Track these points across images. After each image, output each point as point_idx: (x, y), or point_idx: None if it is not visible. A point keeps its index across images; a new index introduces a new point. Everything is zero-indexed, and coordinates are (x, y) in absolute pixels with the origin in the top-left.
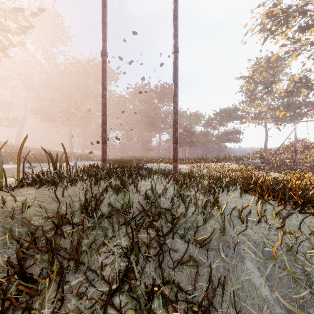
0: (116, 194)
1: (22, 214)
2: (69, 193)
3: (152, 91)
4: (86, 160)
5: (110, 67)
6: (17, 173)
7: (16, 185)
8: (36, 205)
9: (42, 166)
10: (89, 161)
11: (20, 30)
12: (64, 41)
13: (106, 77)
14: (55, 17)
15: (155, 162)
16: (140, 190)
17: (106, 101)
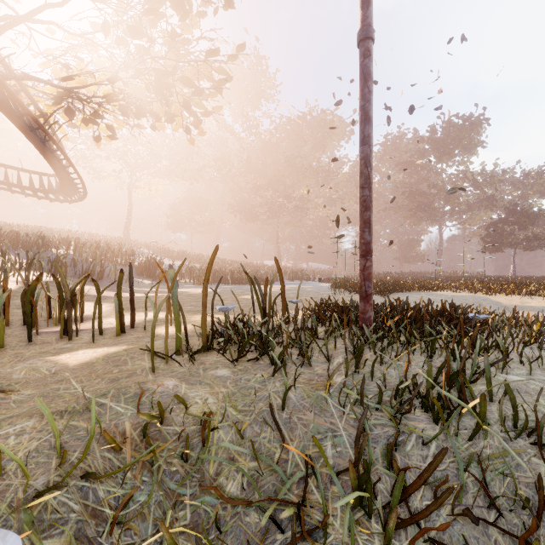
0: (439, 425)
1: (200, 455)
2: (300, 391)
3: (422, 141)
4: (301, 279)
5: (339, 117)
6: (203, 323)
7: (201, 347)
8: (230, 421)
9: (242, 291)
10: (306, 281)
11: (216, 88)
12: (268, 96)
13: (371, 92)
14: (258, 64)
15: (444, 288)
16: (520, 418)
17: (370, 151)
